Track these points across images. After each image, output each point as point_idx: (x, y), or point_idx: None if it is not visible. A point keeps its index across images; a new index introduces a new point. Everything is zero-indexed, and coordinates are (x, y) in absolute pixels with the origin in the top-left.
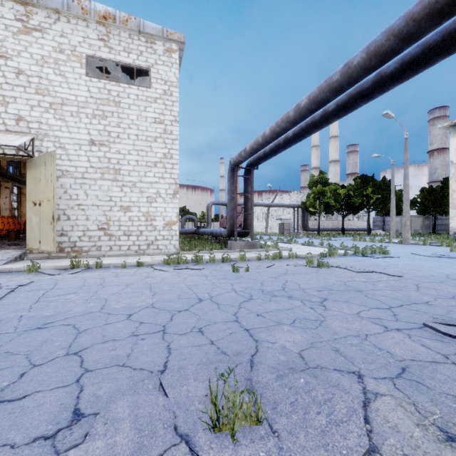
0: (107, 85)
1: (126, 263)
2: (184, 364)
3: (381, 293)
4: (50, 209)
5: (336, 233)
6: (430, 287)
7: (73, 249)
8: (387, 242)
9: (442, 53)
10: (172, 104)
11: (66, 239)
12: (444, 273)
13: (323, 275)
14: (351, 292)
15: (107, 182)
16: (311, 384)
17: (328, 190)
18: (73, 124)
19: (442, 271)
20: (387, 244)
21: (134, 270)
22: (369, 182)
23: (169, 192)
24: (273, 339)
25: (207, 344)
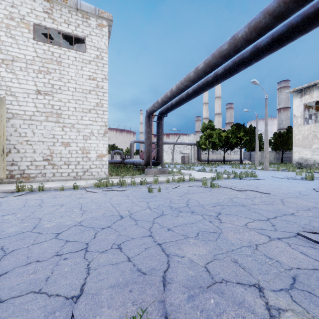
0: (51, 48)
1: (64, 186)
2: (101, 286)
3: (259, 207)
4: (0, 143)
5: (220, 163)
6: (291, 201)
7: (22, 176)
8: (254, 169)
9: (301, 31)
10: (103, 66)
11: (16, 168)
12: (297, 191)
13: (215, 193)
14: (237, 207)
15: (51, 123)
16: (221, 305)
17: (214, 133)
18: (22, 77)
19: (295, 189)
20: (254, 170)
21: (70, 192)
22: (241, 128)
23: (101, 132)
24: (182, 253)
25: (124, 261)
